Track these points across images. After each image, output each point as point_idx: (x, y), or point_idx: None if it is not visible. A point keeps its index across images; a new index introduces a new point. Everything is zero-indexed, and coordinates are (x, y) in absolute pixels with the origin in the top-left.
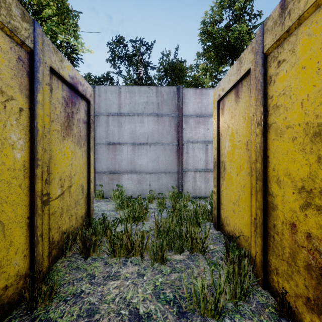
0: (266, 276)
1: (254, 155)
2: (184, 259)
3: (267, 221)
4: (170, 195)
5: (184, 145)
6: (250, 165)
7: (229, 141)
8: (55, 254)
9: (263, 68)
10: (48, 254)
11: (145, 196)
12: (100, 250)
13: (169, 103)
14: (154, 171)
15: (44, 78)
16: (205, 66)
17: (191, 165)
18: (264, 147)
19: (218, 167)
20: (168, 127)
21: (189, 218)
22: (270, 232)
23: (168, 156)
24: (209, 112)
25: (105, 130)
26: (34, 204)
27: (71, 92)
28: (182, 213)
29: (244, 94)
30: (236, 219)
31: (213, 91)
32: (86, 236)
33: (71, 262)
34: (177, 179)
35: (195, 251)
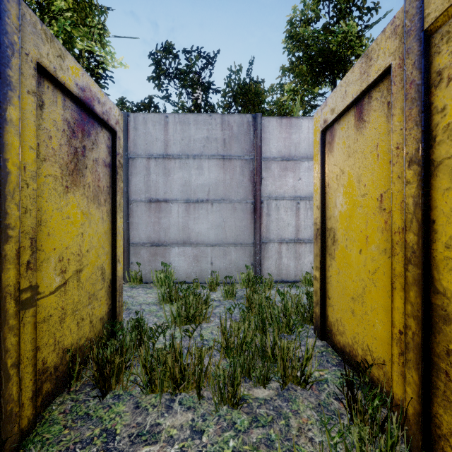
0: (429, 444)
1: (399, 219)
2: (271, 397)
3: (431, 340)
4: (243, 279)
5: (264, 202)
6: (391, 236)
7: (344, 195)
8: (50, 390)
9: (423, 57)
10: (32, 394)
11: (204, 281)
12: (129, 380)
13: (241, 140)
14: (219, 242)
15: (24, 80)
16: (293, 87)
17: (275, 234)
18: (425, 203)
19: (322, 237)
20: (239, 175)
21: (275, 319)
22: (438, 362)
23: (239, 219)
24: (301, 154)
25: (144, 180)
26: (0, 309)
27: (81, 113)
28: (264, 310)
29: (374, 114)
30: (357, 326)
31: (307, 122)
32: (104, 356)
33: (77, 403)
34: (253, 255)
35: (290, 380)
